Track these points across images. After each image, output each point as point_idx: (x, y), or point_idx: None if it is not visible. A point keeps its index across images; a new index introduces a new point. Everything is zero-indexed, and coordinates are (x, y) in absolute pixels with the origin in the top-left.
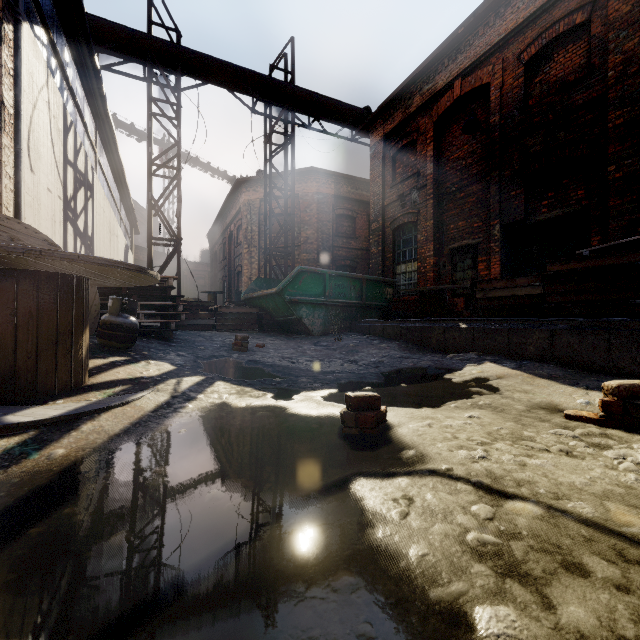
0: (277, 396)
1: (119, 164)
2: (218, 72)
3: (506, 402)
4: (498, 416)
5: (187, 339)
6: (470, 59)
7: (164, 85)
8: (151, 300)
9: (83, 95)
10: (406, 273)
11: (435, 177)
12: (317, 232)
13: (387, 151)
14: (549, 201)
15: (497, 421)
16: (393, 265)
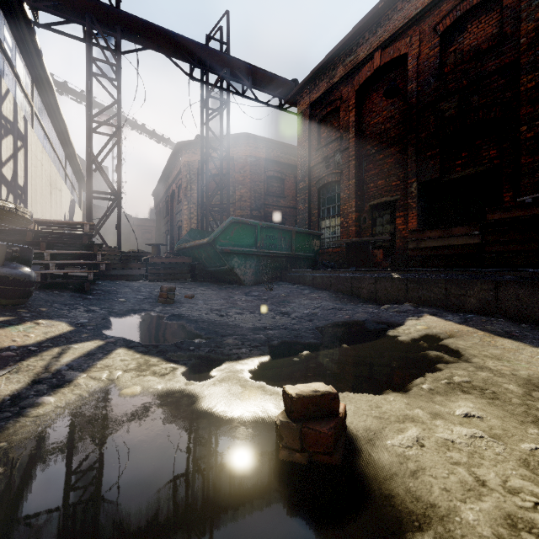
0: (191, 370)
1: (62, 122)
2: (157, 37)
3: (487, 377)
4: (501, 410)
5: (110, 290)
6: (389, 32)
7: (104, 47)
8: (74, 249)
9: (14, 45)
10: (330, 227)
11: (356, 140)
12: (250, 191)
13: (313, 118)
14: (463, 161)
15: (509, 424)
16: (318, 220)
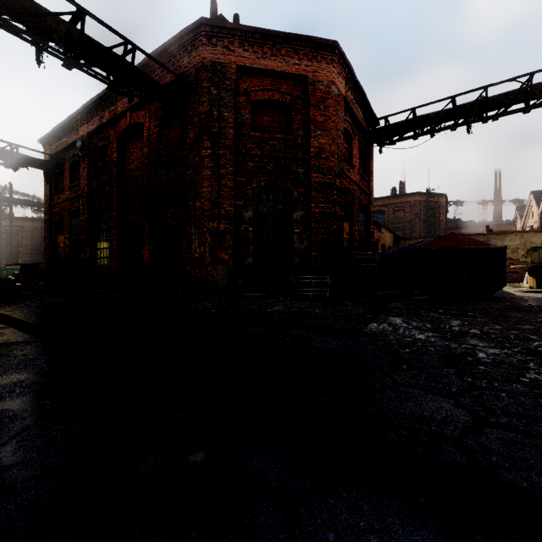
0: None
1: None
2: None
3: None
4: None
5: None
6: None
7: None
8: None
9: None
10: None
11: None
12: (31, 242)
13: None
14: None
15: None
16: None
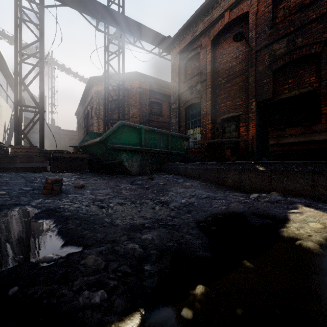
0: None
1: (0, 56)
2: None
3: None
4: None
5: (0, 182)
6: None
7: (31, 1)
8: None
9: None
10: (193, 134)
11: (212, 74)
12: (139, 111)
13: (181, 60)
14: (289, 85)
15: None
16: (185, 130)
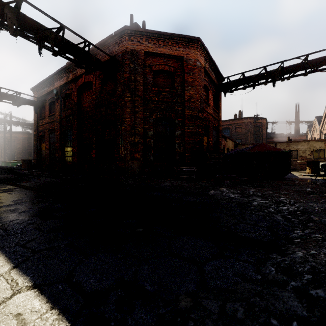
0: None
1: None
2: None
3: None
4: None
5: None
6: None
7: None
8: None
9: None
10: None
11: None
12: (22, 146)
13: None
14: None
15: None
16: None
